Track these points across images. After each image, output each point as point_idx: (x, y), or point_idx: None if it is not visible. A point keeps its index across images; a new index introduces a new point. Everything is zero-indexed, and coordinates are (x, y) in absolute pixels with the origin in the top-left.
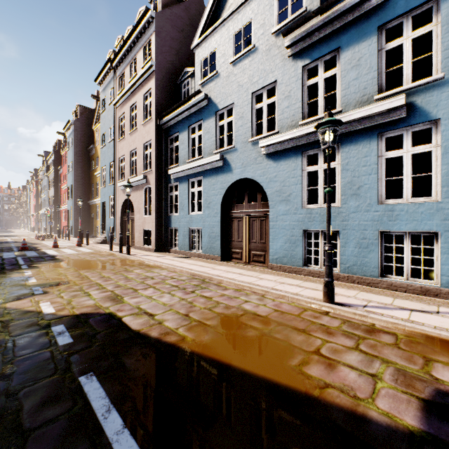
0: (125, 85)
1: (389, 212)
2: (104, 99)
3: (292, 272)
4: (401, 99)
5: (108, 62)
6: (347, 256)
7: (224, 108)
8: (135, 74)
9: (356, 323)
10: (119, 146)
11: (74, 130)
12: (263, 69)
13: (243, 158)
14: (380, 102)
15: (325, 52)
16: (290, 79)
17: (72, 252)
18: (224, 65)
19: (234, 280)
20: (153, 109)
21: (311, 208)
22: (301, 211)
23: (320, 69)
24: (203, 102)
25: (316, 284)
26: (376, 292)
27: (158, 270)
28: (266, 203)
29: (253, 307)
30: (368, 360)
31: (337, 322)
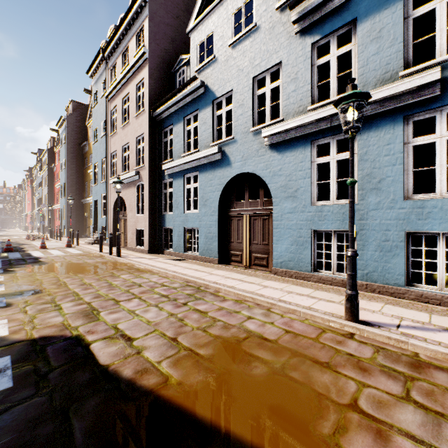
0: (117, 76)
1: (418, 209)
2: (96, 93)
3: (299, 278)
4: (435, 73)
5: (100, 52)
6: (366, 261)
7: (222, 96)
8: (127, 64)
9: (393, 352)
10: (111, 141)
11: (66, 126)
12: (266, 50)
13: (243, 151)
14: (408, 77)
15: (339, 26)
16: (297, 59)
17: (59, 253)
18: (223, 48)
19: (234, 289)
20: (146, 99)
21: (322, 205)
22: (310, 209)
23: (333, 46)
24: (199, 90)
25: (329, 294)
26: (404, 305)
27: (149, 275)
28: (270, 199)
29: (258, 327)
30: (433, 423)
31: (368, 350)
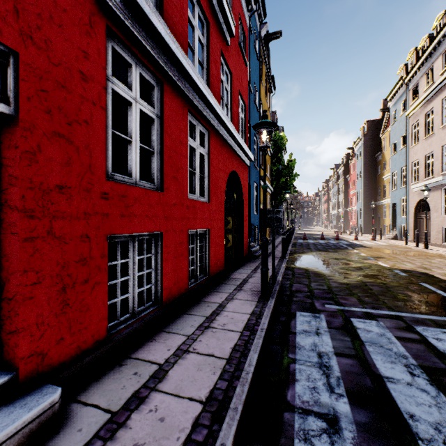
0: (418, 95)
1: None
2: (394, 113)
3: None
4: None
5: (399, 80)
6: None
7: None
8: (431, 83)
9: None
10: (411, 152)
11: (362, 144)
12: None
13: None
14: None
15: None
16: None
17: (371, 243)
18: None
19: None
20: None
21: None
22: None
23: None
24: None
25: None
26: None
27: None
28: None
29: None
30: None
31: None
